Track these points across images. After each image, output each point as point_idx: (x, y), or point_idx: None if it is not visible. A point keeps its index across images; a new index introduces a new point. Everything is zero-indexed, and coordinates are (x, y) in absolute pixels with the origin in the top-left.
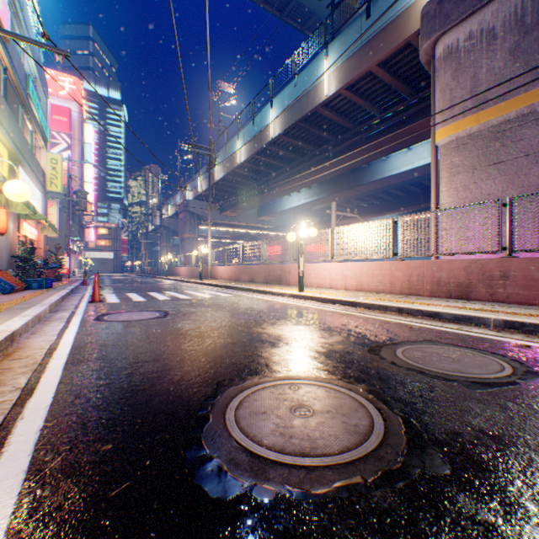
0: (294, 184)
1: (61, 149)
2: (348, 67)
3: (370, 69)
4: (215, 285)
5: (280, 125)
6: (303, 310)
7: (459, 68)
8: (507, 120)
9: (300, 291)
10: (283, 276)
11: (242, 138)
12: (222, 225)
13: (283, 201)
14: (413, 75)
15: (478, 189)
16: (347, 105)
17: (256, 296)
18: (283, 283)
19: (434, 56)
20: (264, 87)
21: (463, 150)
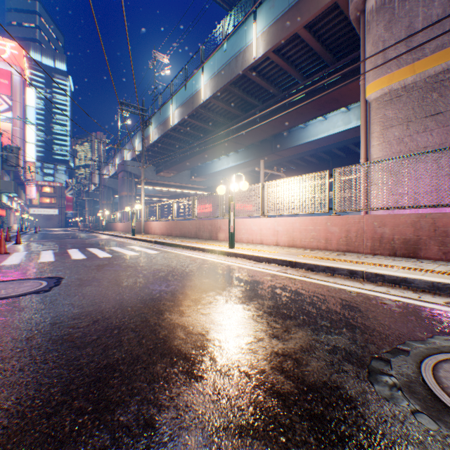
0: (223, 147)
1: (1, 110)
2: (276, 30)
3: (297, 31)
4: (145, 241)
5: (211, 89)
6: (236, 273)
7: (393, 19)
8: (446, 69)
9: (231, 248)
10: (213, 231)
11: (176, 102)
12: (159, 184)
13: (214, 164)
14: (335, 42)
15: (414, 142)
16: (273, 70)
17: (184, 253)
18: (213, 238)
19: (366, 10)
20: (196, 53)
21: (397, 102)
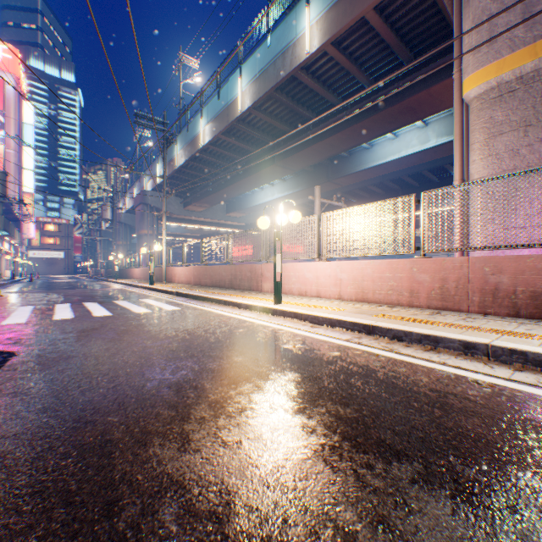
0: (267, 173)
1: None
2: (336, 14)
3: (364, 14)
4: (165, 292)
5: (251, 96)
6: (286, 344)
7: None
8: None
9: (277, 303)
10: (253, 280)
11: (206, 115)
12: (187, 221)
13: (255, 196)
14: (414, 30)
15: (535, 155)
16: (332, 71)
17: (213, 310)
18: (253, 289)
19: None
20: (232, 51)
21: (510, 99)
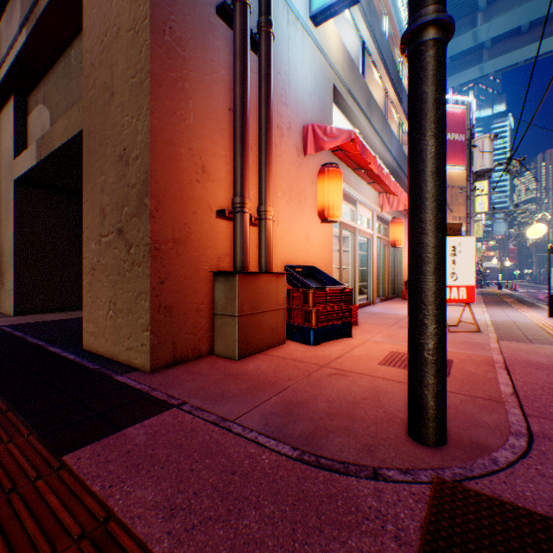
0: None
1: None
2: None
3: None
4: None
5: None
6: None
7: None
8: None
9: None
10: None
11: None
12: None
13: None
14: None
15: None
16: None
17: None
18: None
19: None
20: None
21: None
